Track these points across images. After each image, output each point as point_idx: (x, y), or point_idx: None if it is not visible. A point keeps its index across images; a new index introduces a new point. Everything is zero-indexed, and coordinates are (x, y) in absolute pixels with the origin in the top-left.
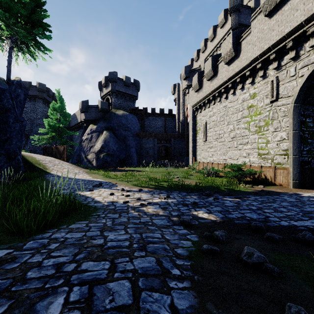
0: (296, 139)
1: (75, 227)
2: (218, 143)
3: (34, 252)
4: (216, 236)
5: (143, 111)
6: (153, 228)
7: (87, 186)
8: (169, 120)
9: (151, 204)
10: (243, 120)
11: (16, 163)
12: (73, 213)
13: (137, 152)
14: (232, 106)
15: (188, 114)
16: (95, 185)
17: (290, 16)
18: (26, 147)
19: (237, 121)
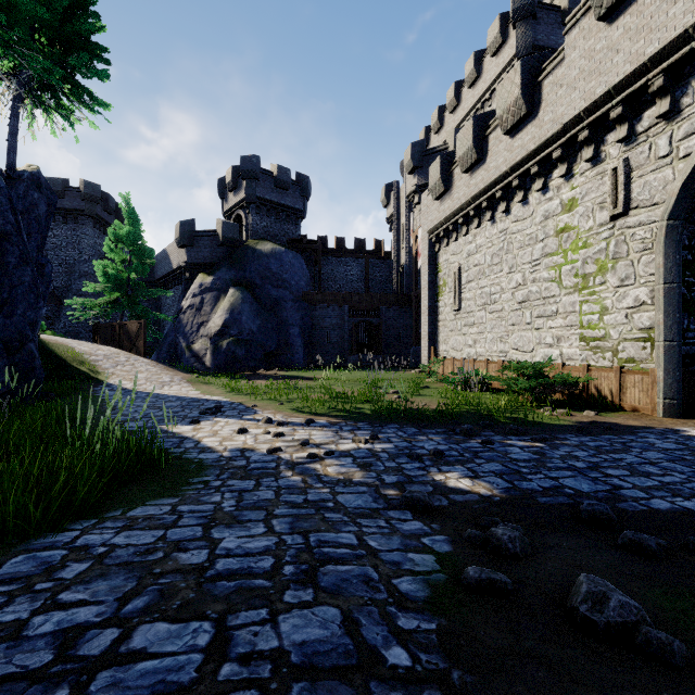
0: (673, 303)
1: (142, 515)
2: (488, 315)
3: (15, 591)
4: (496, 541)
5: (318, 243)
6: (337, 517)
7: (186, 413)
8: (376, 266)
9: (335, 455)
10: (546, 261)
11: (25, 359)
12: (145, 478)
13: (305, 337)
14: (521, 229)
15: (418, 249)
16: (206, 411)
17: (658, 16)
18: (57, 326)
19: (532, 265)
